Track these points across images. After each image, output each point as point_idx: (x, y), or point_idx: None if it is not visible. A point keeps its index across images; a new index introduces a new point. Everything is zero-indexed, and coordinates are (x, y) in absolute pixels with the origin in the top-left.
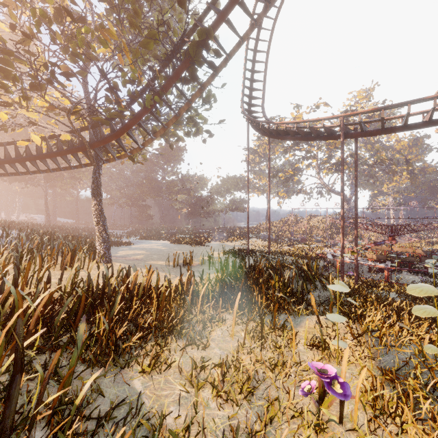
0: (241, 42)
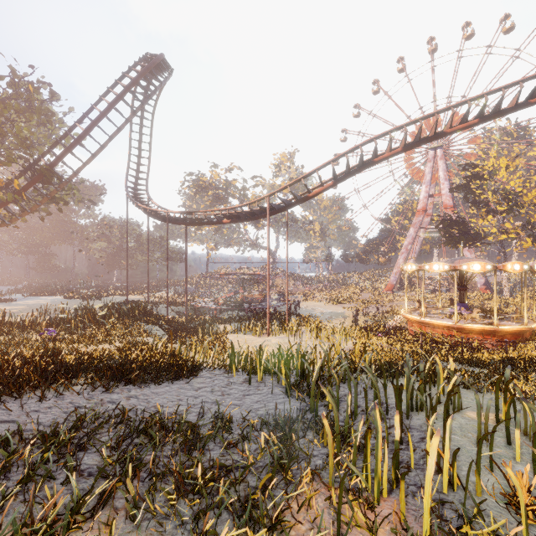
0: (85, 164)
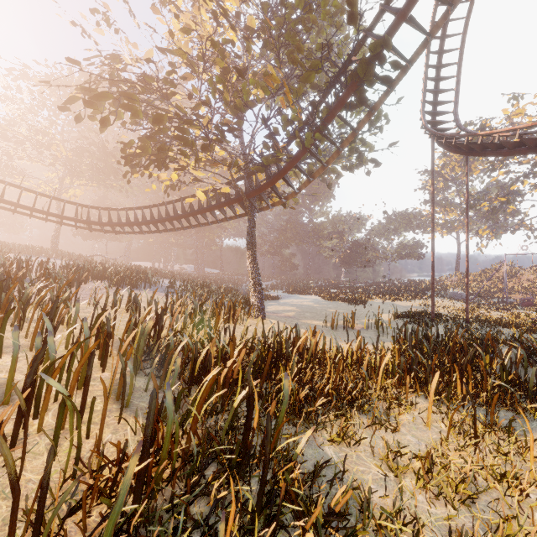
0: (428, 39)
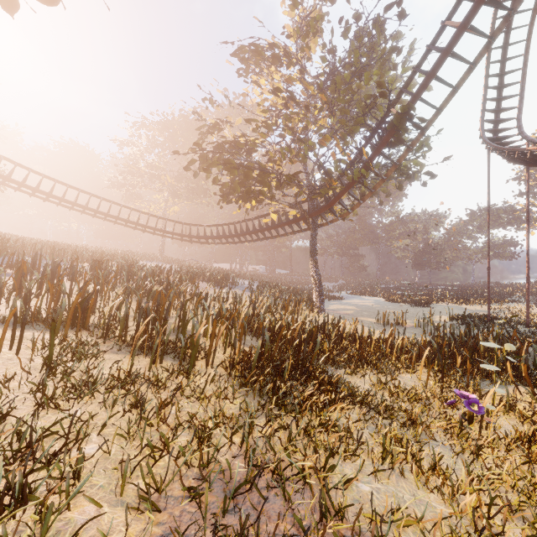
0: (454, 90)
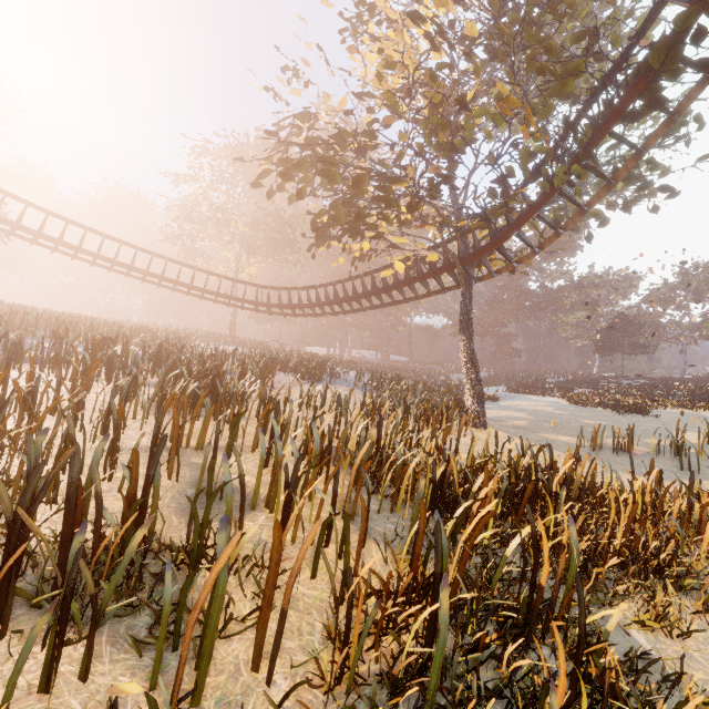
0: None
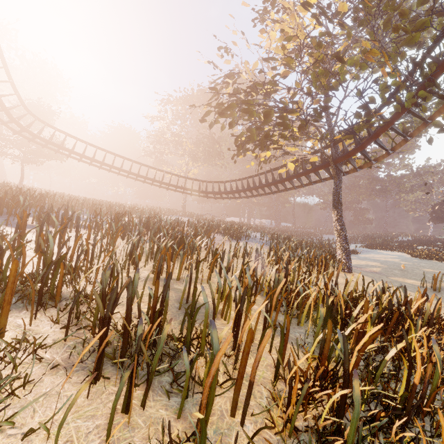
0: None
